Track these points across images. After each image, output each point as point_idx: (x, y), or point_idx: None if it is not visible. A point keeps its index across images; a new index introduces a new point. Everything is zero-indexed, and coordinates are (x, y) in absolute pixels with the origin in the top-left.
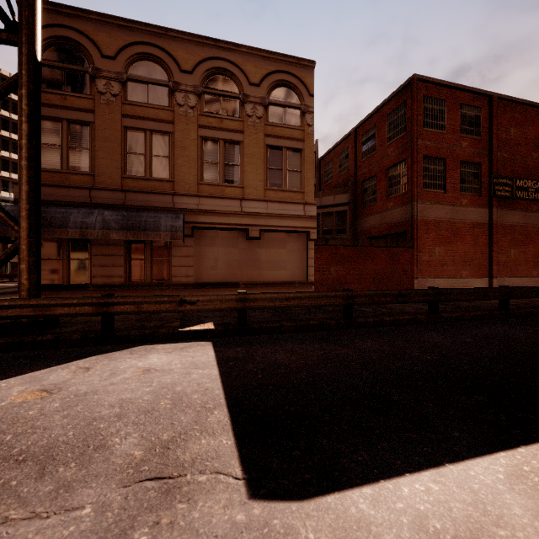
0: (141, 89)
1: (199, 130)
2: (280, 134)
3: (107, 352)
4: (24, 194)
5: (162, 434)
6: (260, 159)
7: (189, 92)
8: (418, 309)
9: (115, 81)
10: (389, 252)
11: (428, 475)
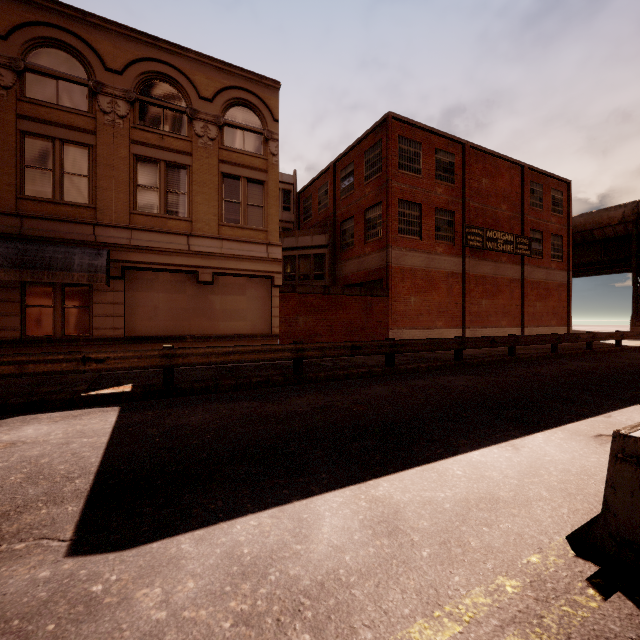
0: (46, 85)
1: (131, 146)
2: (239, 161)
3: None
4: None
5: None
6: (213, 189)
7: (117, 97)
8: (380, 362)
9: (7, 68)
10: (363, 301)
11: (269, 512)
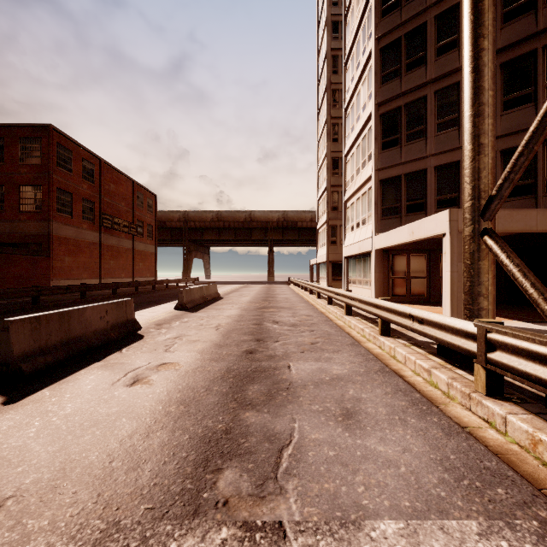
0: None
1: None
2: None
3: None
4: None
5: None
6: None
7: None
8: (71, 298)
9: None
10: (31, 259)
11: None
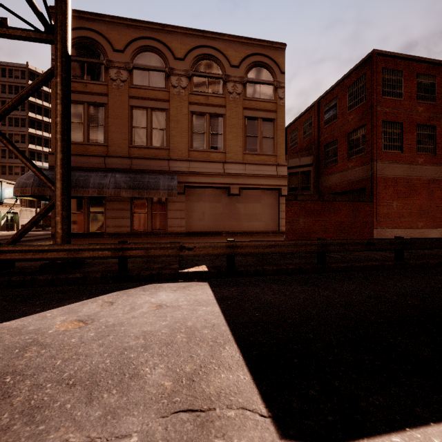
0: (143, 75)
1: (189, 106)
2: (256, 107)
3: (124, 289)
4: (59, 161)
5: (185, 366)
6: (239, 128)
7: (181, 75)
8: (383, 256)
9: (124, 69)
10: (351, 205)
11: None
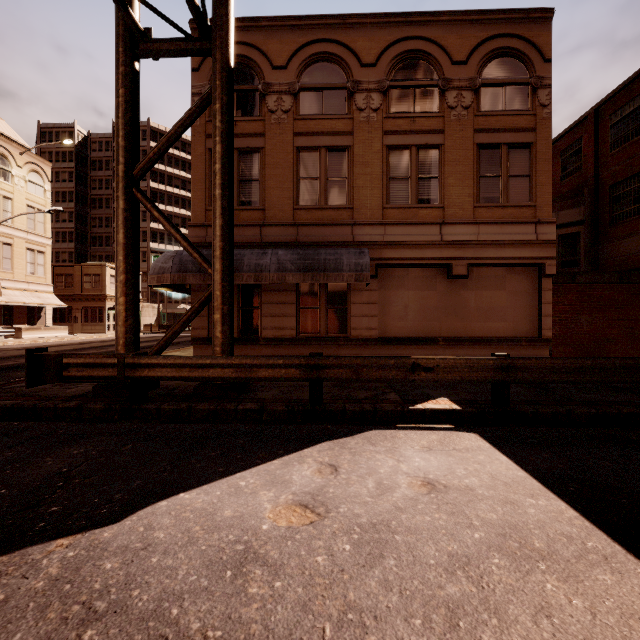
0: (314, 99)
1: (384, 137)
2: (498, 126)
3: (335, 437)
4: (219, 229)
5: None
6: (468, 166)
7: (371, 90)
8: None
9: (287, 94)
10: None
11: None
